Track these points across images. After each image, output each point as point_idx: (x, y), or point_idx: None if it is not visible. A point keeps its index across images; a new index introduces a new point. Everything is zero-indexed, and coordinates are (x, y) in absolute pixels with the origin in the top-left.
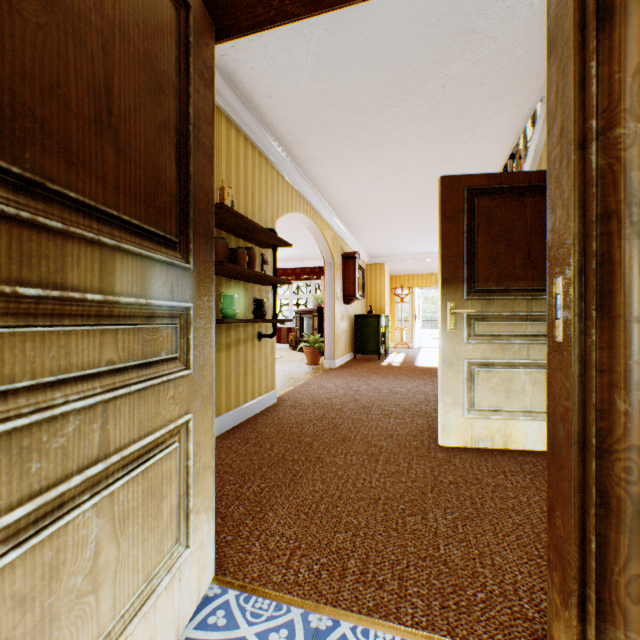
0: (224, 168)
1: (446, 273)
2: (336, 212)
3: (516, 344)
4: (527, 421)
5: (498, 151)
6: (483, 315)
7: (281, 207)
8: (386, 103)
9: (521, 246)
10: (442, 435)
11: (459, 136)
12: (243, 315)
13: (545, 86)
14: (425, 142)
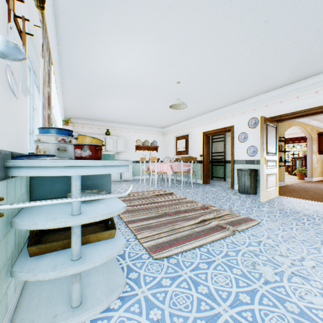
0: None
1: None
2: (312, 119)
3: None
4: None
5: None
6: None
7: (286, 128)
8: None
9: None
10: None
11: None
12: None
13: None
14: None
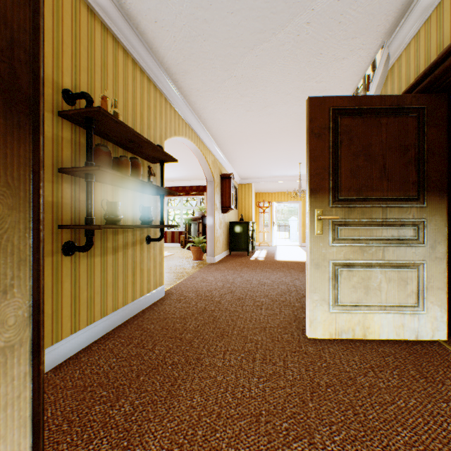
0: (110, 83)
1: (313, 183)
2: (216, 141)
3: (373, 247)
4: (382, 314)
5: (344, 91)
6: (345, 221)
7: (169, 130)
8: (259, 37)
9: (378, 161)
10: (310, 328)
11: (316, 75)
12: (131, 221)
13: (390, 29)
14: (288, 79)
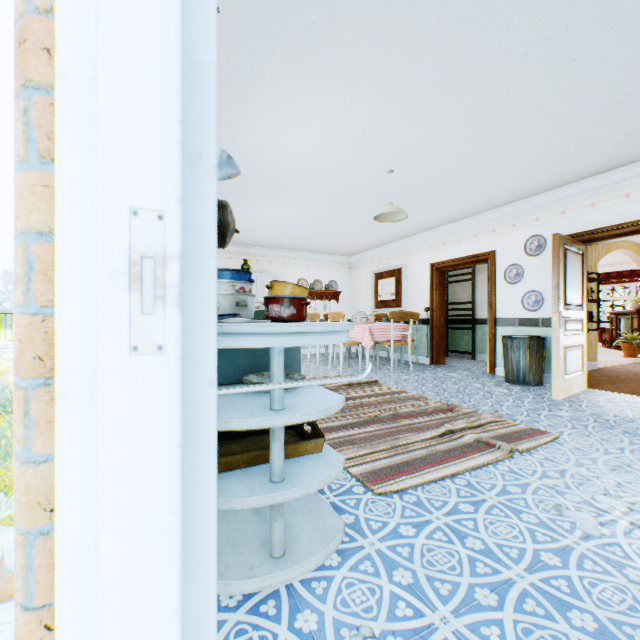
0: None
1: None
2: None
3: None
4: None
5: None
6: None
7: (600, 254)
8: None
9: None
10: None
11: None
12: None
13: None
14: None
